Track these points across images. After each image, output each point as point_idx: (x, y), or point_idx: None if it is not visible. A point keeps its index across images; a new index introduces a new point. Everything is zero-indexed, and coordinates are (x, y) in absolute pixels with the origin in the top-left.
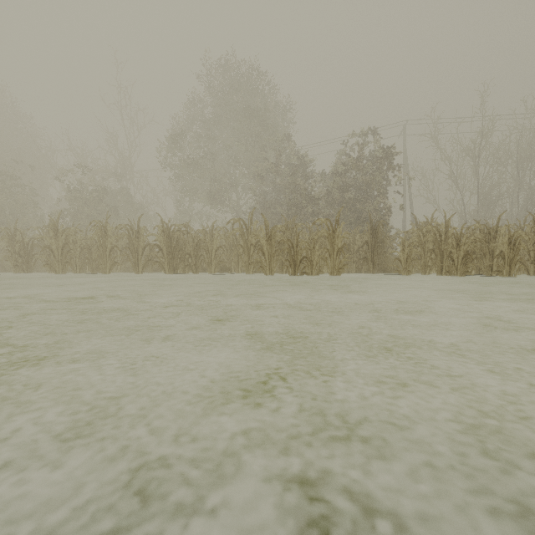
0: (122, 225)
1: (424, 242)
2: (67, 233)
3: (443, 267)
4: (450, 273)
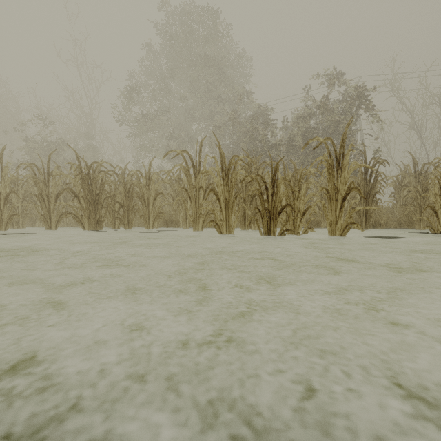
0: (25, 163)
1: None
2: None
3: None
4: None
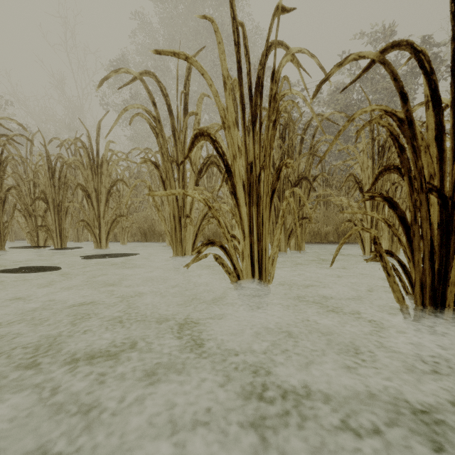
0: None
1: None
2: None
3: None
4: None
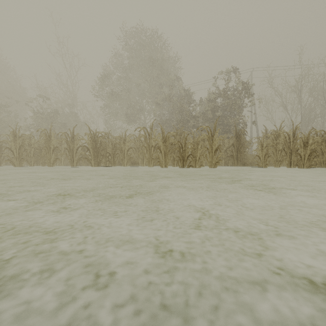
0: (62, 132)
1: (276, 144)
2: (22, 138)
3: (291, 162)
4: (299, 166)
